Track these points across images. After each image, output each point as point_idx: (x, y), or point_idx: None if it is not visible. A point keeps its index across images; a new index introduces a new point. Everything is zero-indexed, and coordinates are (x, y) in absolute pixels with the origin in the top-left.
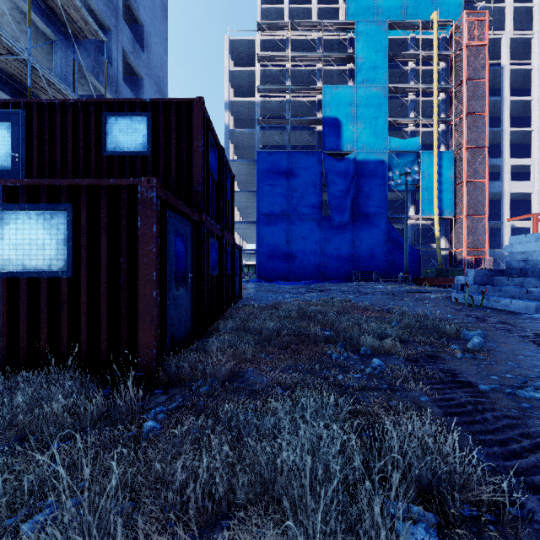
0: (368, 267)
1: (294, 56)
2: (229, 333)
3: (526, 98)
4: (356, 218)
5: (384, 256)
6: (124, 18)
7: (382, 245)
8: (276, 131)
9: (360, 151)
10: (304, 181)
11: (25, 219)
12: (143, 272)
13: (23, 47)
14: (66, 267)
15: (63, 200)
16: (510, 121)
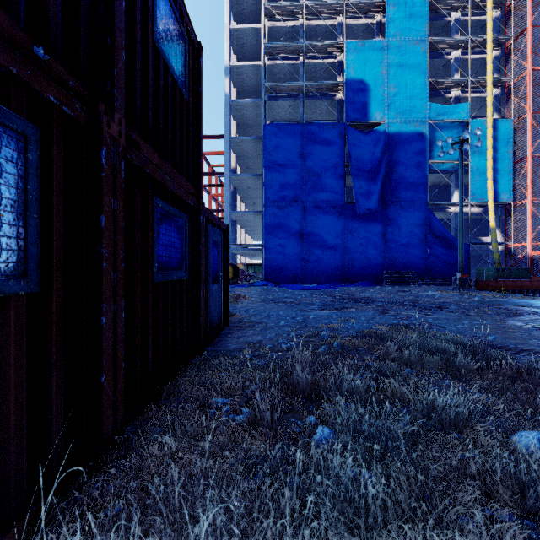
0: (402, 266)
1: (310, 6)
2: None
3: None
4: (387, 205)
5: (423, 252)
6: None
7: (420, 238)
8: (287, 100)
9: (393, 121)
10: (321, 160)
11: None
12: None
13: None
14: None
15: None
16: None
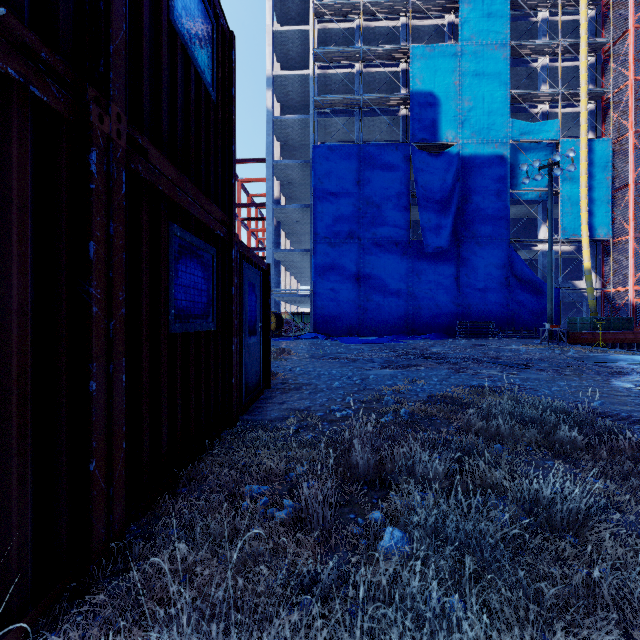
0: (479, 315)
1: (368, 3)
2: None
3: None
4: (461, 242)
5: (503, 298)
6: None
7: (501, 282)
8: (340, 117)
9: (467, 142)
10: (382, 188)
11: None
12: None
13: None
14: None
15: None
16: None
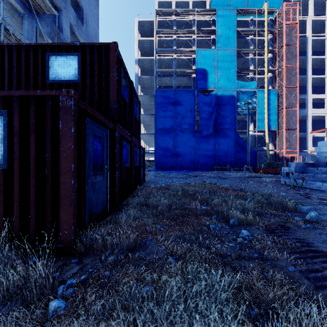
0: (224, 161)
1: (178, 30)
2: (135, 207)
3: (321, 57)
4: (217, 131)
5: (234, 154)
6: (71, 4)
7: (233, 148)
8: (167, 77)
9: (219, 89)
10: (184, 108)
11: None
12: (64, 165)
13: None
14: (2, 160)
15: (0, 107)
16: (312, 71)
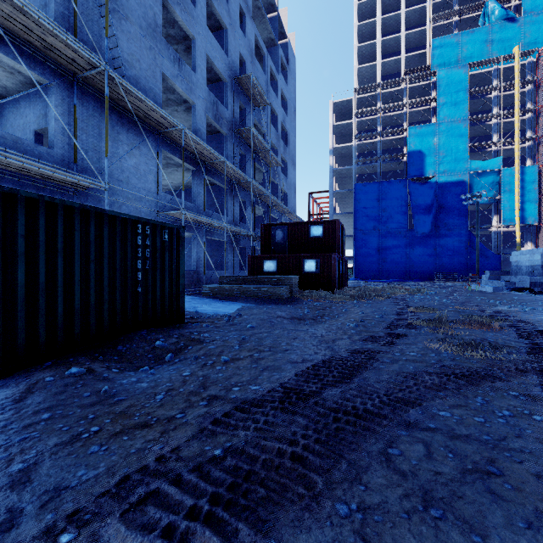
0: (449, 269)
1: (384, 107)
2: None
3: None
4: (438, 229)
5: (464, 259)
6: None
7: (463, 250)
8: (369, 165)
9: (442, 175)
10: (392, 203)
11: (310, 262)
12: (334, 272)
13: (269, 192)
14: (318, 271)
15: (318, 258)
16: None
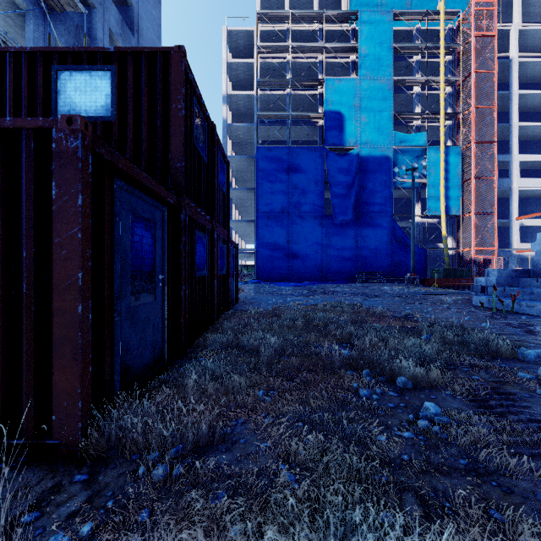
0: (372, 267)
1: (295, 47)
2: (217, 351)
3: (535, 92)
4: (359, 216)
5: (388, 255)
6: None
7: (387, 244)
8: (276, 125)
9: (364, 146)
10: (305, 178)
11: None
12: (61, 273)
13: None
14: None
15: None
16: (518, 117)
